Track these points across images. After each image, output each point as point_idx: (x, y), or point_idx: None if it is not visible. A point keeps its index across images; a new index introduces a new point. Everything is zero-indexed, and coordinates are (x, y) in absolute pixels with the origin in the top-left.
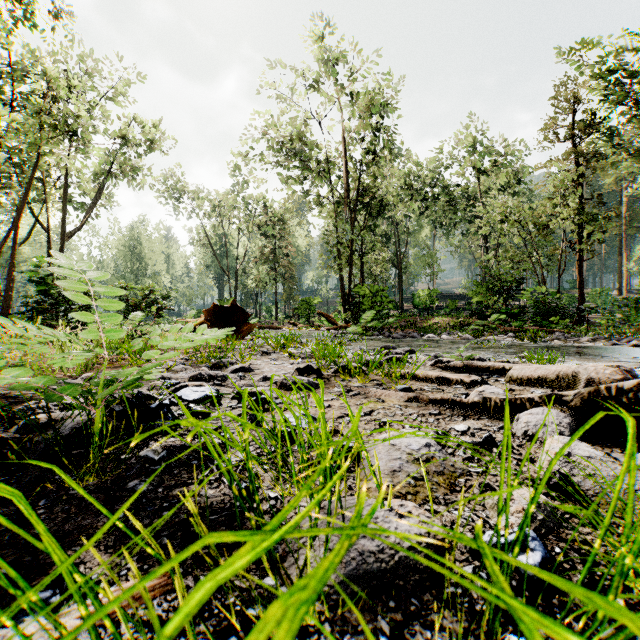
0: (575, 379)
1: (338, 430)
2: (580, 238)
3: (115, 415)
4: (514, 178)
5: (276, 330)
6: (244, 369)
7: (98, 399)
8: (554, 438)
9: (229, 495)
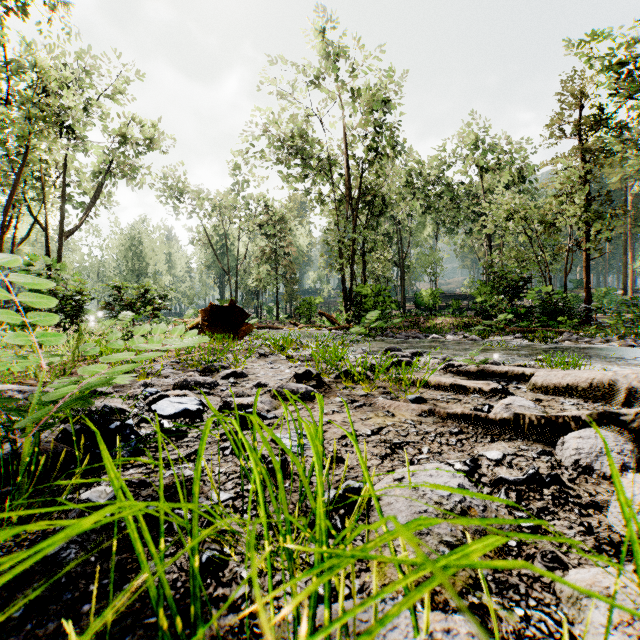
0: (612, 388)
1: (340, 458)
2: (587, 236)
3: (68, 436)
4: (518, 176)
5: (276, 330)
6: (237, 374)
7: (28, 424)
8: (629, 478)
9: (186, 571)
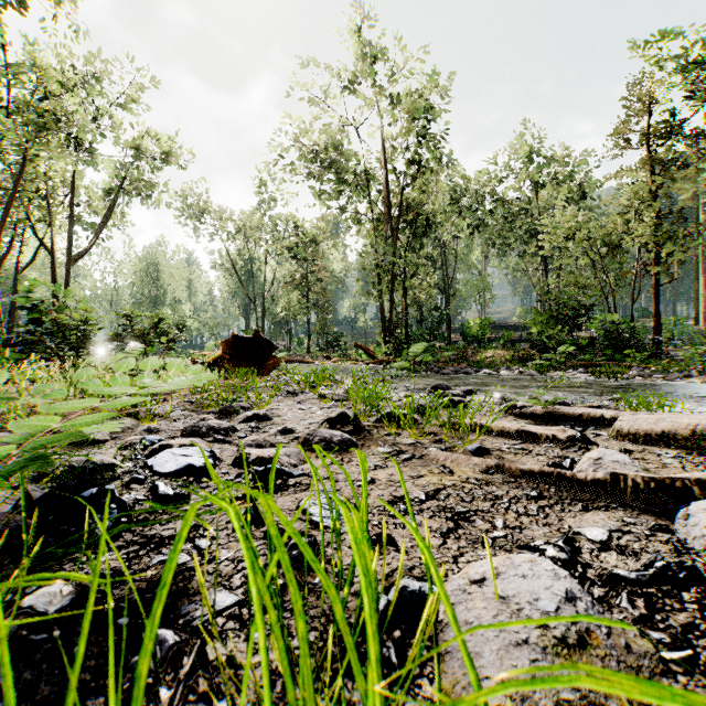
0: None
1: (389, 536)
2: (656, 259)
3: (32, 504)
4: (577, 192)
5: (307, 364)
6: (259, 417)
7: None
8: None
9: None
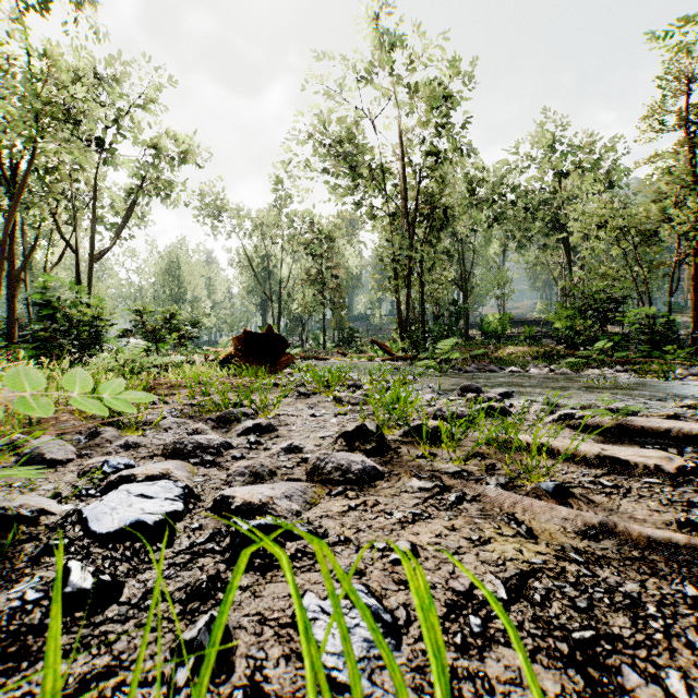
0: None
1: None
2: (696, 248)
3: None
4: (603, 181)
5: (323, 361)
6: (261, 428)
7: None
8: None
9: None
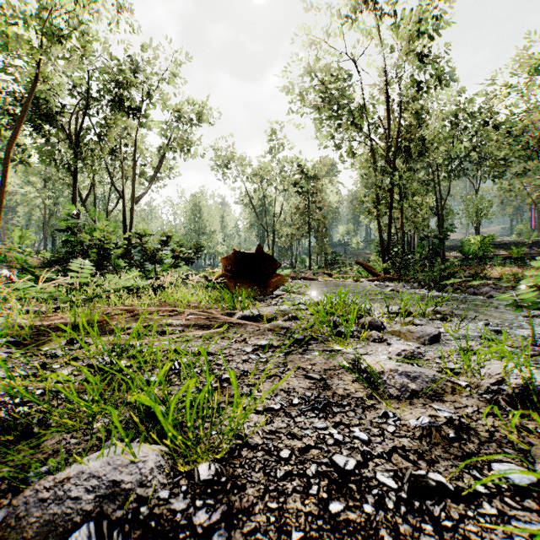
0: None
1: None
2: None
3: None
4: None
5: (310, 281)
6: None
7: None
8: None
9: None
